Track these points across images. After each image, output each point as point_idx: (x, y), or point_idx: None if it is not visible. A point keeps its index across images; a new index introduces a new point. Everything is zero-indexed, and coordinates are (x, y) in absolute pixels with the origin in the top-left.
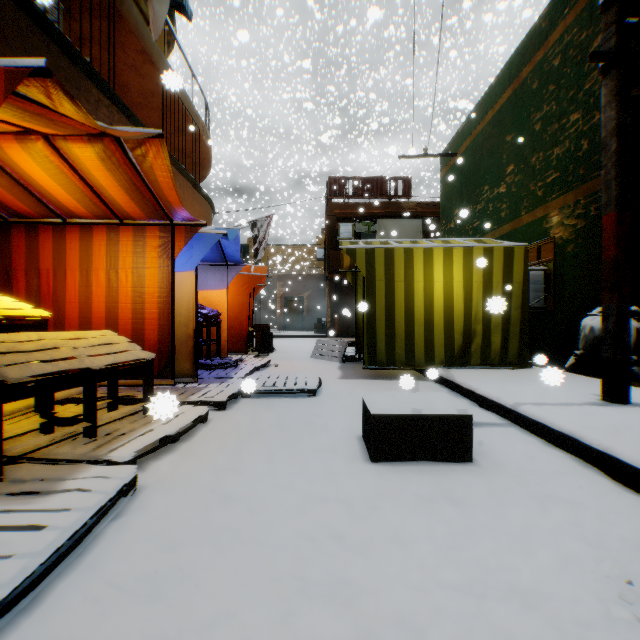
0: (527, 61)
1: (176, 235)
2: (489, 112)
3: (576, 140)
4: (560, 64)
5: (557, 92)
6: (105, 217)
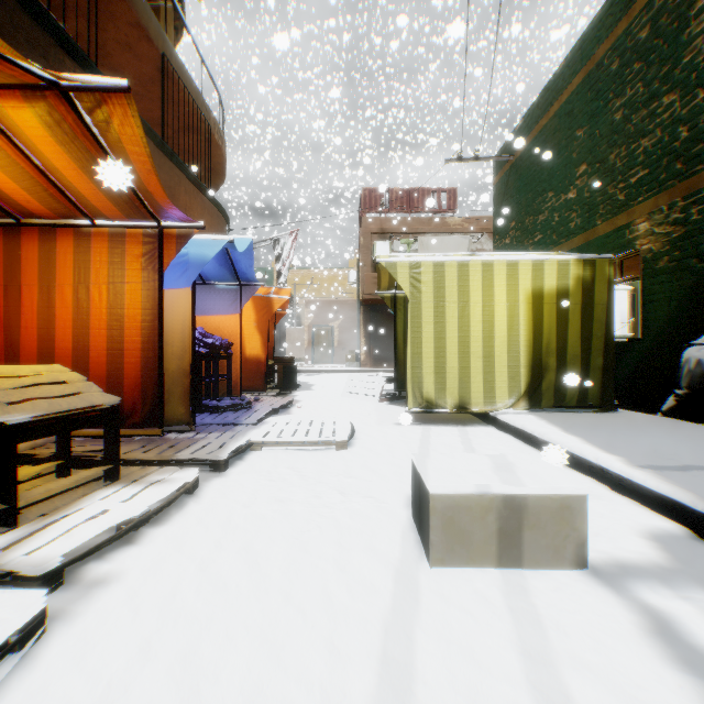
0: (604, 37)
1: (165, 240)
2: (554, 104)
3: (672, 127)
4: (649, 35)
5: (645, 70)
6: (70, 216)
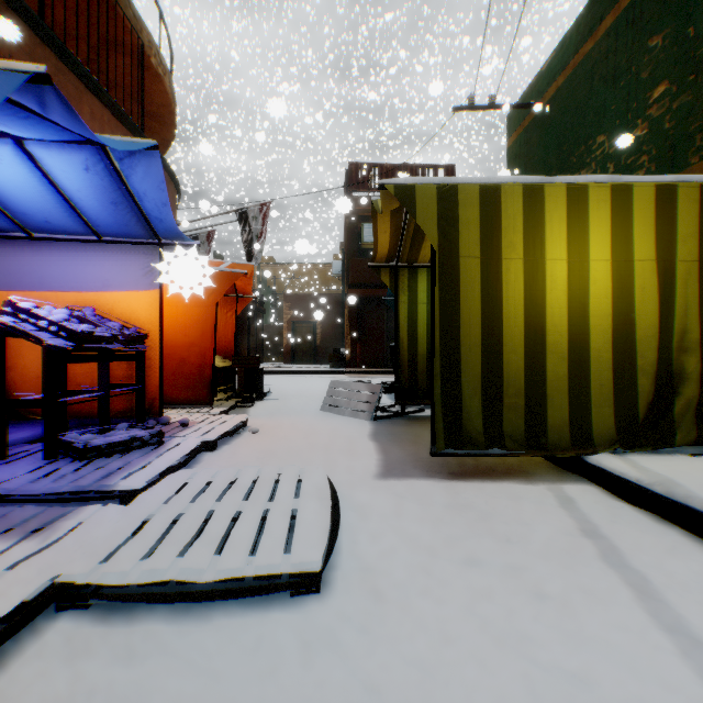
0: None
1: None
2: (607, 16)
3: None
4: None
5: None
6: None
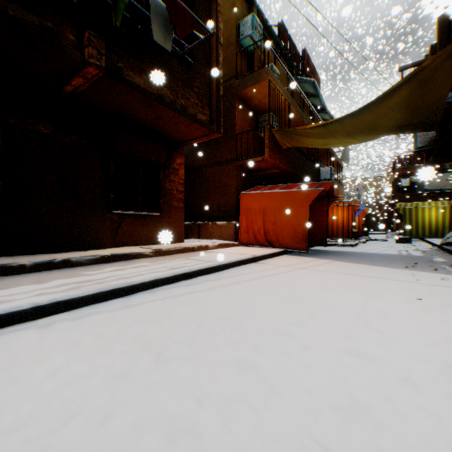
0: None
1: (355, 210)
2: None
3: None
4: None
5: None
6: None
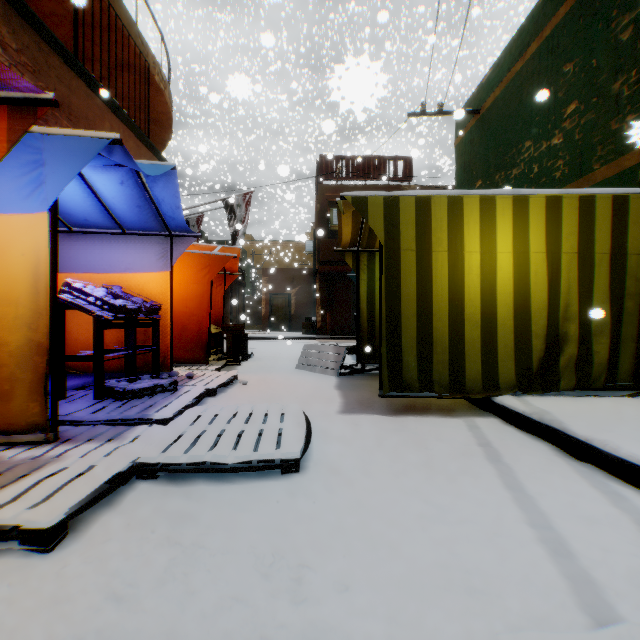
0: None
1: None
2: (532, 43)
3: None
4: None
5: None
6: None
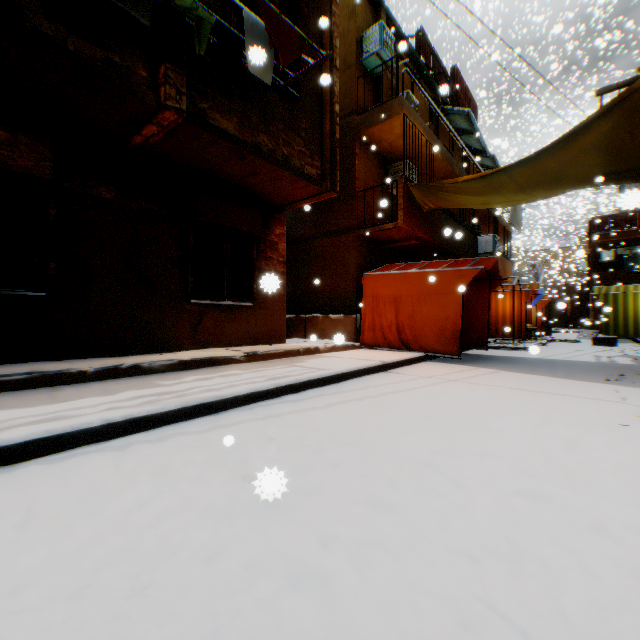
0: None
1: (530, 297)
2: None
3: None
4: None
5: None
6: None
